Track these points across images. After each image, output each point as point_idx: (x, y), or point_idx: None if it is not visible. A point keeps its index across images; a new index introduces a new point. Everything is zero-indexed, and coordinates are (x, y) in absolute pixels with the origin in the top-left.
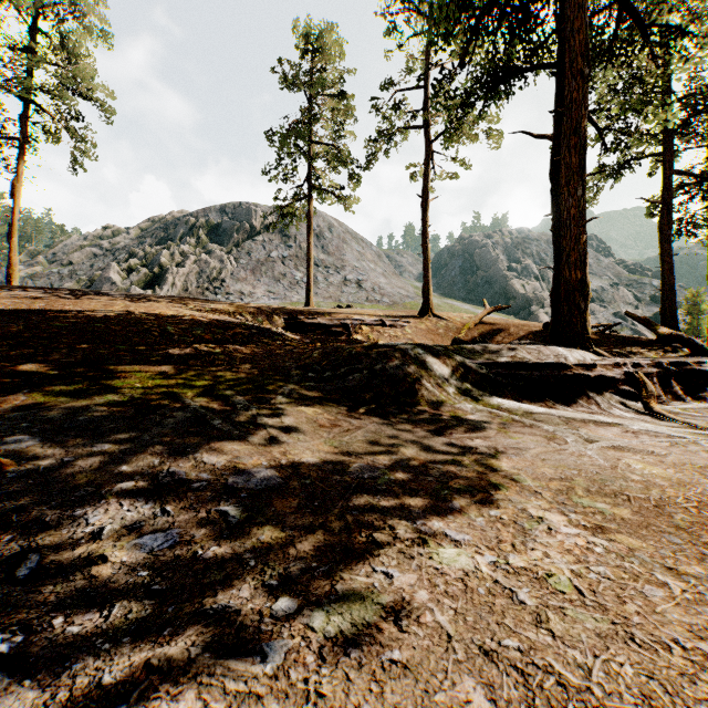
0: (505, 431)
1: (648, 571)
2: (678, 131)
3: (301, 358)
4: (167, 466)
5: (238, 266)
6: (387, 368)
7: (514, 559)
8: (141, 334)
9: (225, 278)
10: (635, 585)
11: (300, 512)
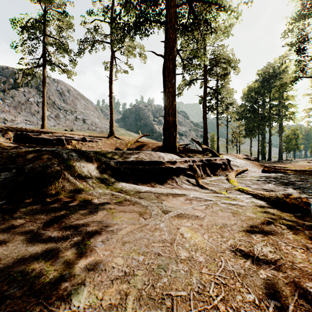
0: (112, 212)
1: None
2: (208, 72)
3: None
4: None
5: (4, 103)
6: (36, 167)
7: None
8: None
9: None
10: None
11: None
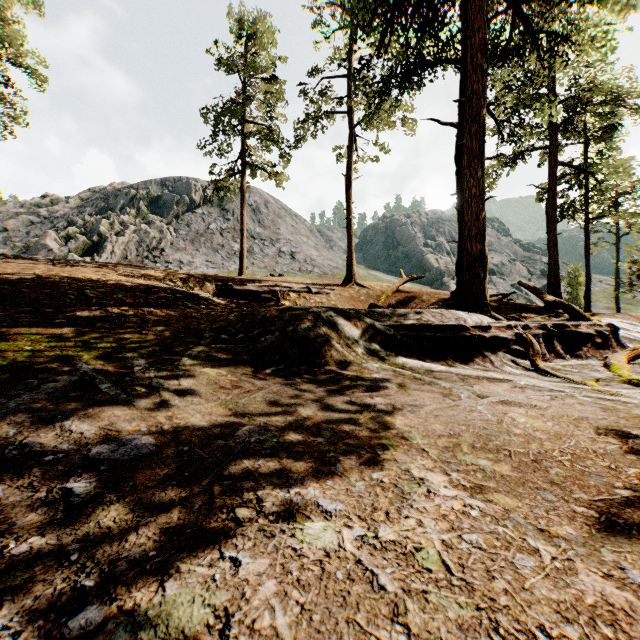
0: (405, 389)
1: (521, 535)
2: (562, 129)
3: (216, 321)
4: (24, 436)
5: (178, 236)
6: (299, 330)
7: (385, 530)
8: (54, 297)
9: (164, 247)
10: (506, 555)
11: (162, 486)
